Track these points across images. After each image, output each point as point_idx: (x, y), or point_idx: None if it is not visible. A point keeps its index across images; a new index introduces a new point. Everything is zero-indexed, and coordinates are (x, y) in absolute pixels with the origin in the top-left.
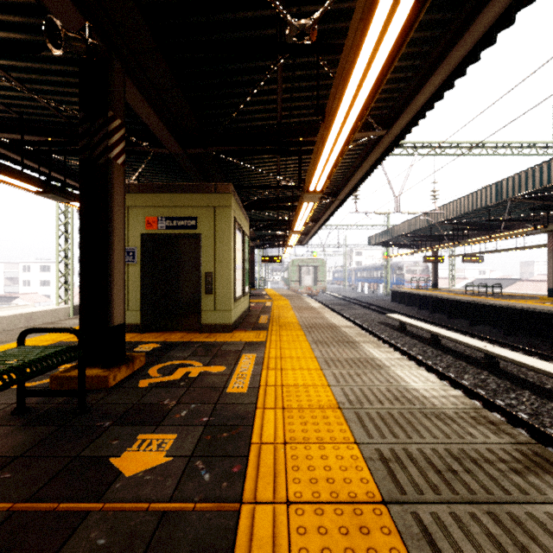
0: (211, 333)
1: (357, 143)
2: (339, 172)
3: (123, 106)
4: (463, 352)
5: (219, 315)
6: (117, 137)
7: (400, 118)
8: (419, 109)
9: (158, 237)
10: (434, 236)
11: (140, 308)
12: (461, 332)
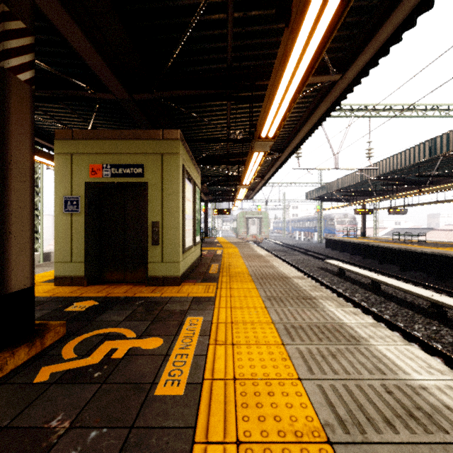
0: (158, 285)
1: (309, 91)
2: (286, 127)
3: (31, 9)
4: (404, 298)
5: (167, 267)
6: (19, 45)
7: (359, 57)
8: (382, 44)
9: (104, 185)
10: (365, 191)
11: (84, 260)
12: (395, 277)
